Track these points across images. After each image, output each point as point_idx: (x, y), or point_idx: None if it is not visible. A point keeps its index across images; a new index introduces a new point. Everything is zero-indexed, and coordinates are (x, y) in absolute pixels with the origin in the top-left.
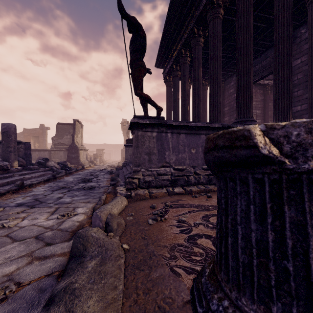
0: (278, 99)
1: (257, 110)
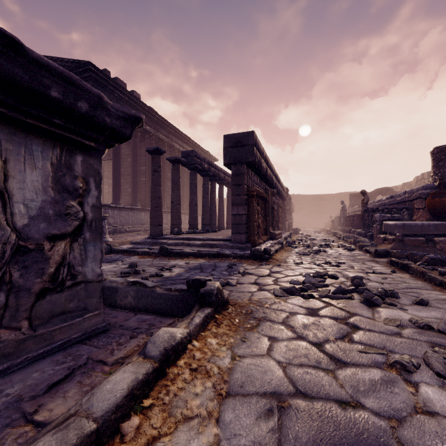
0: (114, 188)
1: (109, 179)
